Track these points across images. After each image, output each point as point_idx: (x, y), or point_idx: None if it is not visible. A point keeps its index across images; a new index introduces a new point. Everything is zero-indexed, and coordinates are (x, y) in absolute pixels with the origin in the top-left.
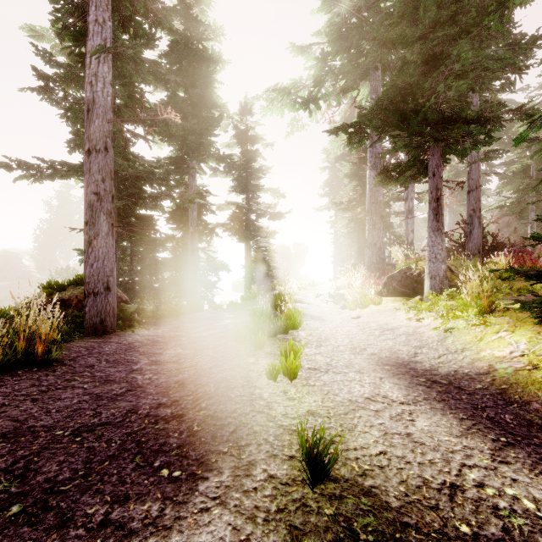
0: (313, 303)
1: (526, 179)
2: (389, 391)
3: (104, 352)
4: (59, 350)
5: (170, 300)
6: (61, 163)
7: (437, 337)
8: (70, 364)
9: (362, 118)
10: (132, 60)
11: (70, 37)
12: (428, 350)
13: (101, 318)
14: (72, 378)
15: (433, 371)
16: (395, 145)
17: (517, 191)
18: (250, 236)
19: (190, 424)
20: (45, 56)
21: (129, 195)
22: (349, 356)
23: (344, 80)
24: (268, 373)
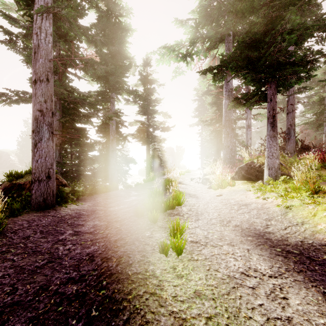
0: (189, 184)
1: (322, 105)
2: (257, 264)
3: (41, 224)
4: (0, 226)
5: (95, 183)
6: (23, 92)
7: (280, 212)
8: (11, 236)
9: (223, 62)
10: (67, 20)
11: (22, 2)
12: (275, 222)
13: (43, 197)
14: (7, 249)
15: (284, 241)
16: (245, 80)
17: (316, 114)
18: (149, 142)
19: (89, 307)
20: (2, 13)
21: (69, 114)
22: (220, 229)
23: (208, 44)
24: (159, 249)
